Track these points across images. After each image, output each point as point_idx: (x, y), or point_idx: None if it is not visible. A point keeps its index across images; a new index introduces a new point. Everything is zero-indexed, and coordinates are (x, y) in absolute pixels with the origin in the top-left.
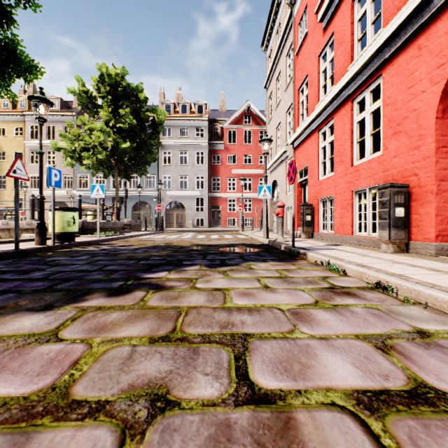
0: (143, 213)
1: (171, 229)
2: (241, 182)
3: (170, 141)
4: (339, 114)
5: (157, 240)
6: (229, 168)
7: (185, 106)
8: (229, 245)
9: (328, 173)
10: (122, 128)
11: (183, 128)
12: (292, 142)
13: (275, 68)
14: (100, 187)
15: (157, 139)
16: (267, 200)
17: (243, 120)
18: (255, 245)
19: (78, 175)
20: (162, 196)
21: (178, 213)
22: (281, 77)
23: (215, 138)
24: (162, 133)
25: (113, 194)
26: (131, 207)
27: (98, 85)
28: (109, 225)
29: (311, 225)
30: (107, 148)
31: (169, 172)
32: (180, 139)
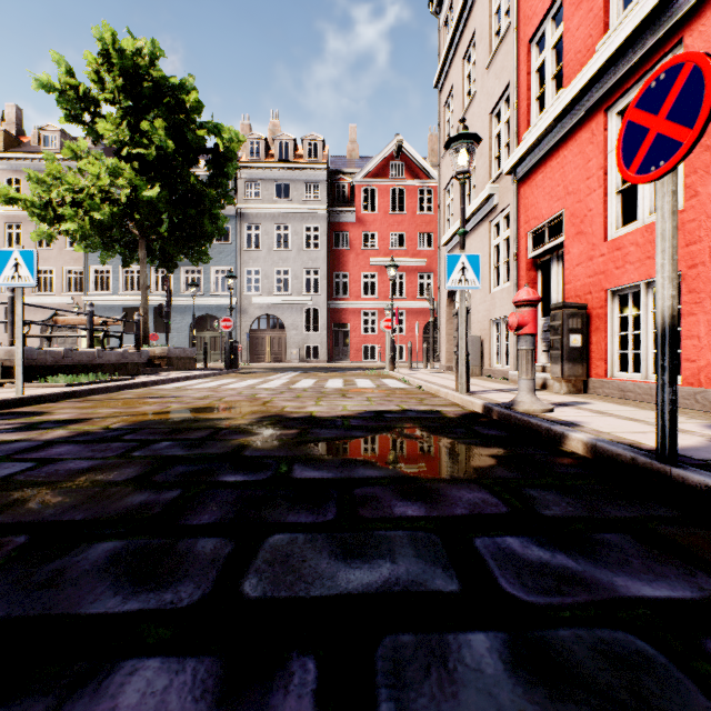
0: (210, 337)
1: (259, 365)
2: (389, 272)
3: (258, 207)
4: (710, 16)
5: (187, 396)
6: (364, 255)
7: (286, 145)
8: (370, 420)
9: (649, 212)
10: (147, 160)
11: (282, 183)
12: (515, 165)
13: (460, 36)
14: (22, 256)
15: (222, 188)
16: (441, 309)
17: (389, 170)
18: (449, 420)
19: (93, 267)
20: (244, 305)
21: (274, 337)
22: (477, 44)
23: (339, 202)
24: (243, 192)
25: (155, 303)
26: (189, 325)
27: (99, 73)
28: (107, 359)
29: (583, 360)
30: (117, 200)
31: (256, 262)
32: (277, 203)
